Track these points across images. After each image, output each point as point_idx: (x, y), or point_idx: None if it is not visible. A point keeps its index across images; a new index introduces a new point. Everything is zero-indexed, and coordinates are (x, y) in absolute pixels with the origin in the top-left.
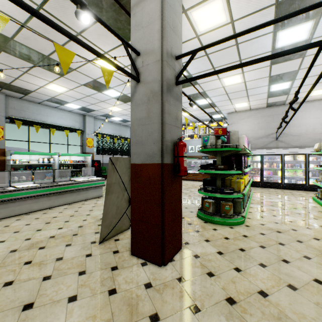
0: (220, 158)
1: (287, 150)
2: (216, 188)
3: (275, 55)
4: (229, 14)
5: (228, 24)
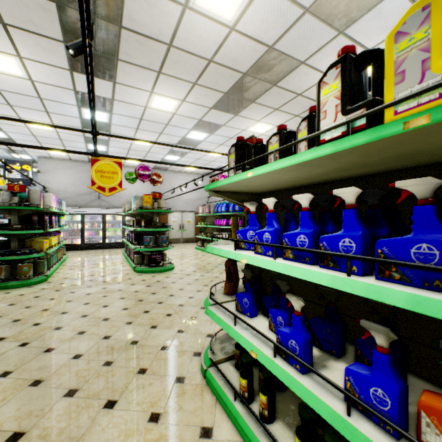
0: (17, 217)
1: (108, 210)
2: (12, 250)
3: (57, 150)
4: (27, 74)
5: (27, 80)
